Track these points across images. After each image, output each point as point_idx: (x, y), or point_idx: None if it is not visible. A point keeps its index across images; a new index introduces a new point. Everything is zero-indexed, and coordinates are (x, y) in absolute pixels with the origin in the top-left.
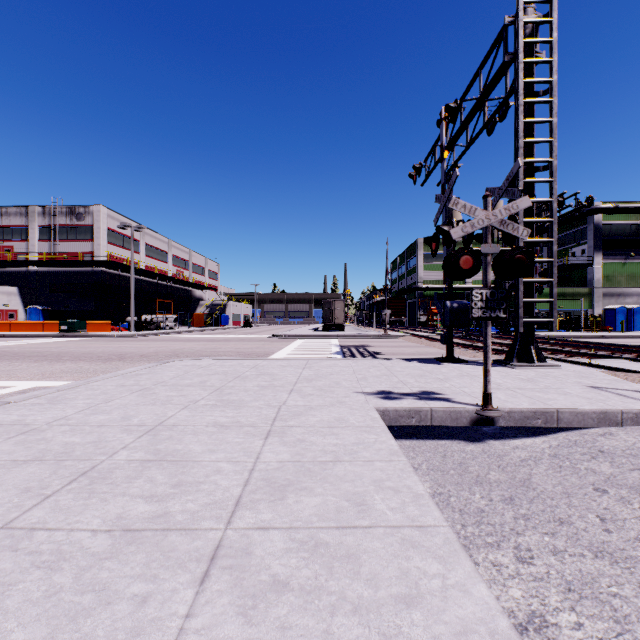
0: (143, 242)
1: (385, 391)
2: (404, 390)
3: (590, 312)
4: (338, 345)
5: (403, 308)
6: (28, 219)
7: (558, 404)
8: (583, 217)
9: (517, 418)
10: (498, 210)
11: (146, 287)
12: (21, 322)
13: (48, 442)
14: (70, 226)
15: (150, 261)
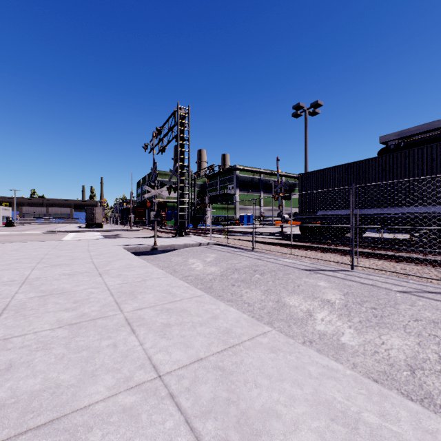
0: None
1: (125, 244)
2: (132, 244)
3: (235, 217)
4: (101, 235)
5: (144, 213)
6: None
7: (175, 243)
8: (232, 171)
9: (163, 247)
10: (158, 190)
11: None
12: None
13: (13, 258)
14: None
15: None
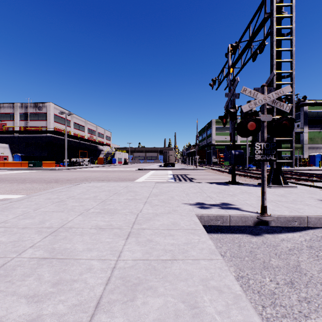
0: (72, 121)
1: (200, 203)
2: (211, 202)
3: (302, 157)
4: (172, 174)
5: (205, 155)
6: (14, 109)
7: (306, 212)
8: (298, 108)
9: (282, 221)
10: (271, 94)
11: (74, 144)
12: (9, 162)
13: None
14: (35, 113)
15: (76, 131)
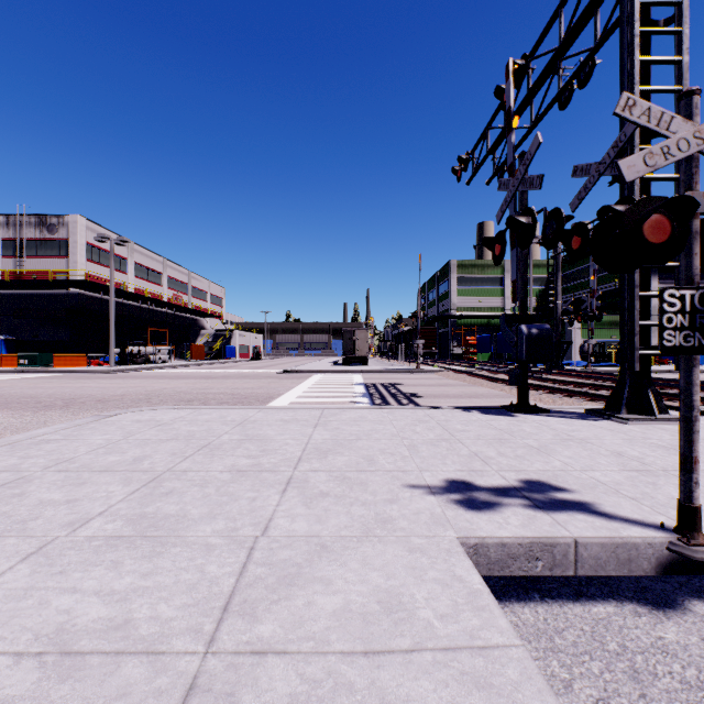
0: (131, 260)
1: (459, 482)
2: (492, 479)
3: None
4: (362, 383)
5: (434, 338)
6: None
7: None
8: None
9: None
10: None
11: (135, 313)
12: None
13: None
14: (40, 239)
15: (140, 283)
